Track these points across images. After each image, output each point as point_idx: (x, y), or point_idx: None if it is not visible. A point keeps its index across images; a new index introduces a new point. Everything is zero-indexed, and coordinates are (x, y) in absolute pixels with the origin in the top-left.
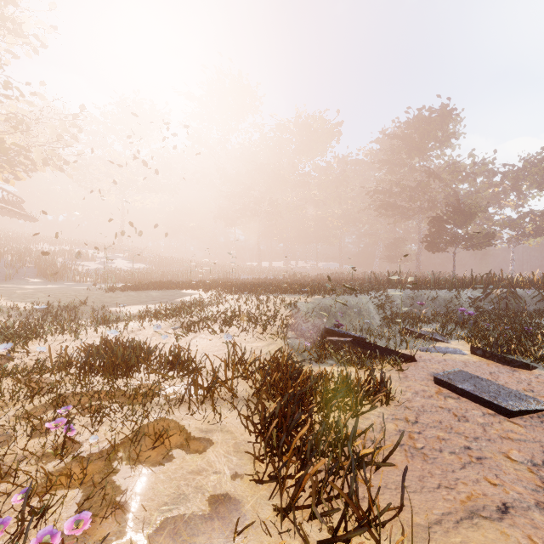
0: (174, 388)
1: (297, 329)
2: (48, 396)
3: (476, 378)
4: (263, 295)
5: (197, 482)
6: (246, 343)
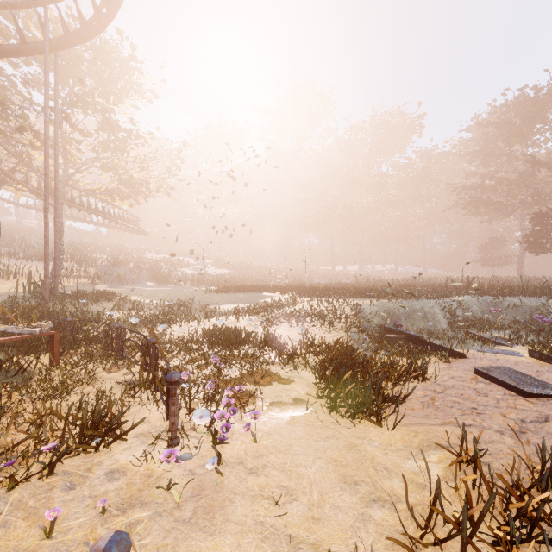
0: (267, 356)
1: (360, 326)
2: (196, 354)
3: (517, 373)
4: (333, 298)
5: (287, 393)
6: (317, 335)
